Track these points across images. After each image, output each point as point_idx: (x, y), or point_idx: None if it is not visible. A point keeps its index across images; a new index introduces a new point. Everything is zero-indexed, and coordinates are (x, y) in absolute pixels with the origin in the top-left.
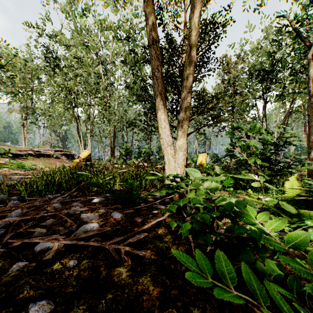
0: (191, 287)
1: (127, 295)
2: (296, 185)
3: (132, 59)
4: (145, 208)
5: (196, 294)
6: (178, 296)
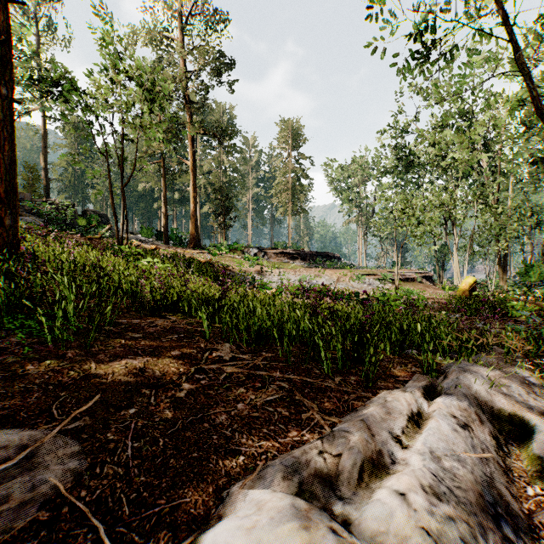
0: None
1: None
2: None
3: None
4: None
5: None
6: None
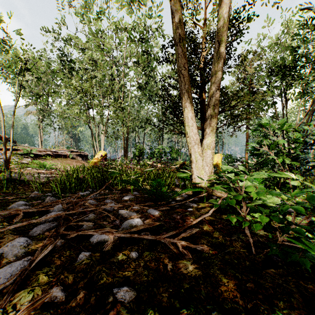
0: (265, 282)
1: (204, 286)
2: None
3: (145, 60)
4: (179, 206)
5: (275, 288)
6: (256, 289)
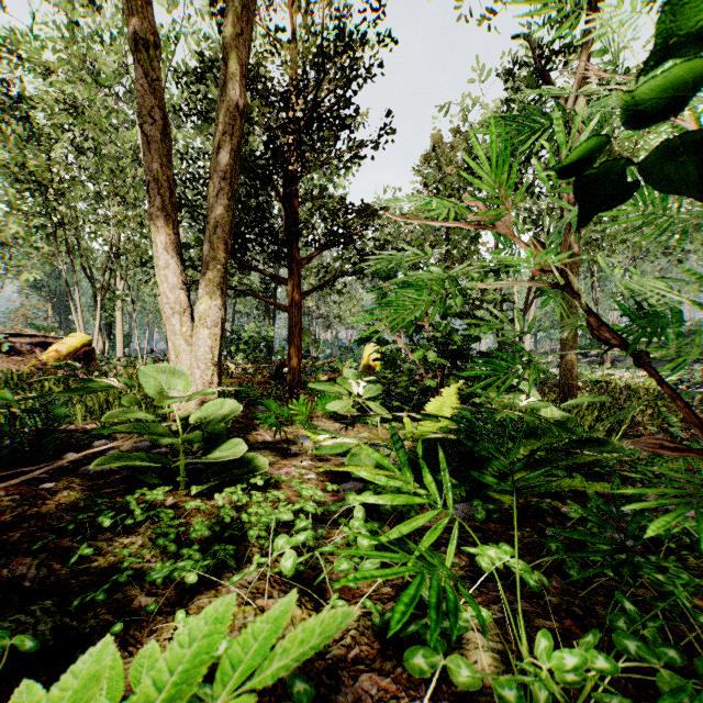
0: None
1: None
2: (450, 405)
3: None
4: (45, 476)
5: None
6: None
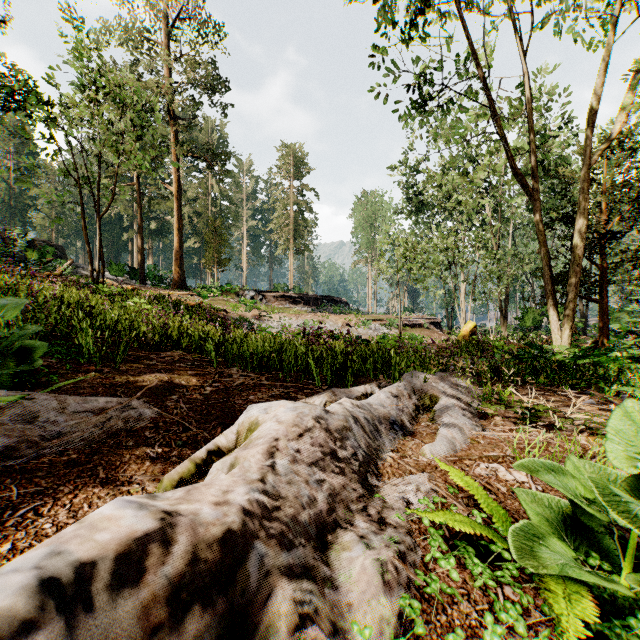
0: None
1: None
2: None
3: (539, 171)
4: None
5: None
6: None
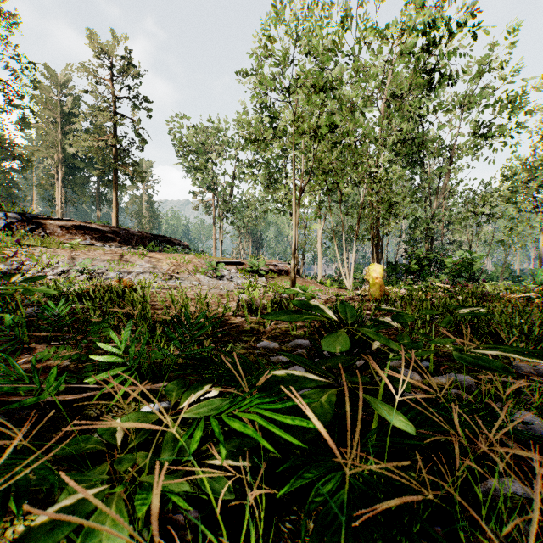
0: None
1: None
2: None
3: (424, 85)
4: None
5: None
6: None
